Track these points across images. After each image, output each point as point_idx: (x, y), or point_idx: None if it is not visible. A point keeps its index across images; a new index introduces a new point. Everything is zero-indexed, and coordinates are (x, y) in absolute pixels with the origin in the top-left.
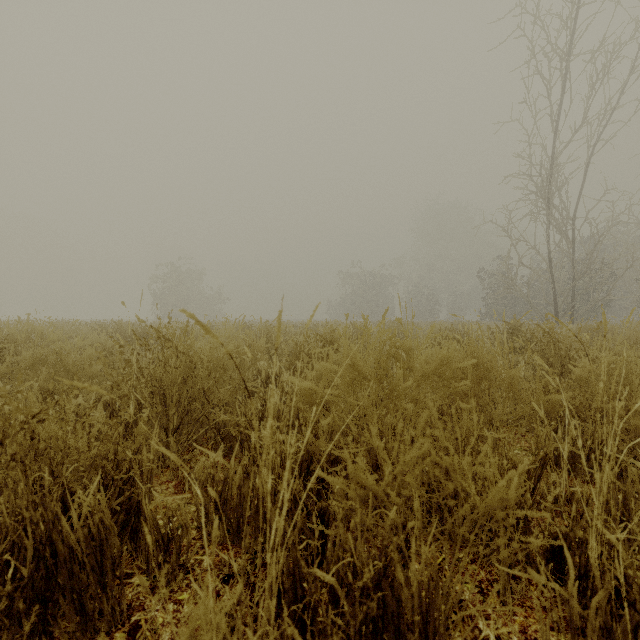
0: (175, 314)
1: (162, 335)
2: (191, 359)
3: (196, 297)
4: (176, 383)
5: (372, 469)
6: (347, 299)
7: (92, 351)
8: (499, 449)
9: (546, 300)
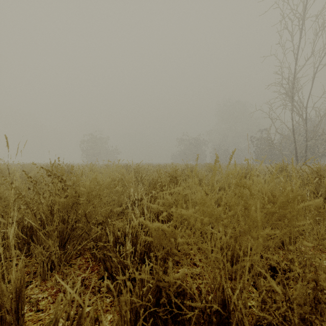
0: (93, 160)
1: (53, 174)
2: (76, 191)
3: (104, 151)
4: (64, 208)
5: (219, 304)
6: (181, 152)
7: (19, 183)
8: None
9: (290, 152)
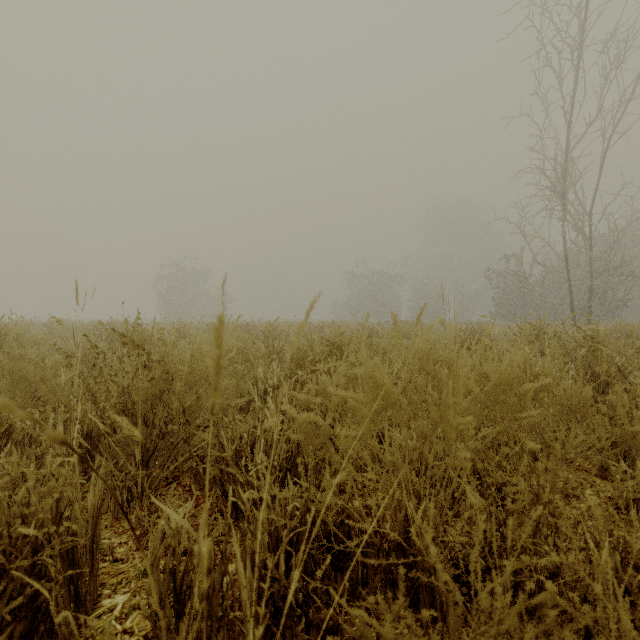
0: (180, 314)
1: (130, 341)
2: (167, 370)
3: (201, 297)
4: (148, 400)
5: (401, 535)
6: (353, 299)
7: (60, 358)
8: (614, 531)
9: (561, 299)
